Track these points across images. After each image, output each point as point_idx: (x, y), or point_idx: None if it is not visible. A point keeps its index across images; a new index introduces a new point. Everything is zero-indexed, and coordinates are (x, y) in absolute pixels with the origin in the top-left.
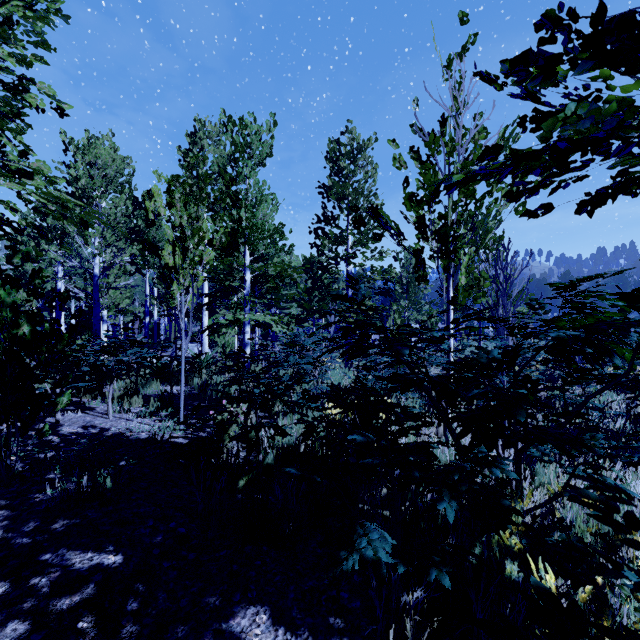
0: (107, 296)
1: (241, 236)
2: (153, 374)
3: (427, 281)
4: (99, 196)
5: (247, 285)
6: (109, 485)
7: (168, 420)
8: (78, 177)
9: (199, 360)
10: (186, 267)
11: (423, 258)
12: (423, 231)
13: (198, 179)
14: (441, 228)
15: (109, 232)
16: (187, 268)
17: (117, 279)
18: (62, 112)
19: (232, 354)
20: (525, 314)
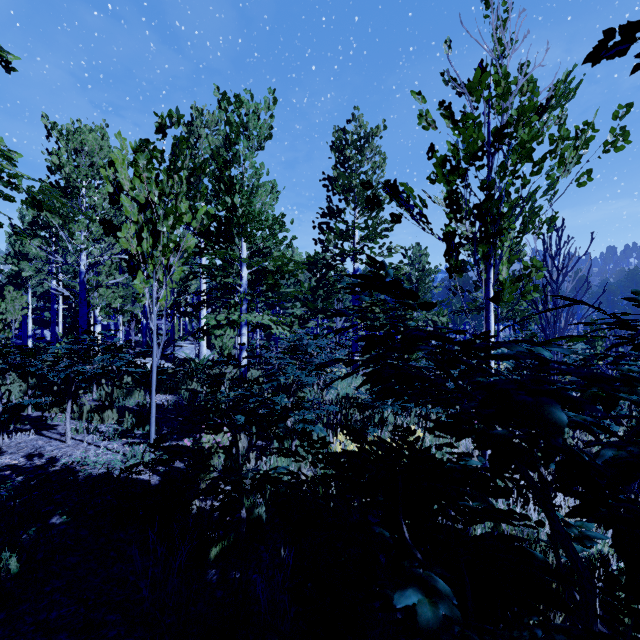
0: (97, 295)
1: (236, 226)
2: (131, 384)
3: (461, 272)
4: (85, 186)
5: (244, 282)
6: (14, 567)
7: (141, 442)
8: (61, 165)
9: (194, 364)
10: (159, 256)
11: (456, 243)
12: (456, 209)
13: (172, 144)
14: (483, 202)
15: (95, 225)
16: (159, 257)
17: (109, 277)
18: (7, 65)
19: (219, 362)
20: (627, 314)
